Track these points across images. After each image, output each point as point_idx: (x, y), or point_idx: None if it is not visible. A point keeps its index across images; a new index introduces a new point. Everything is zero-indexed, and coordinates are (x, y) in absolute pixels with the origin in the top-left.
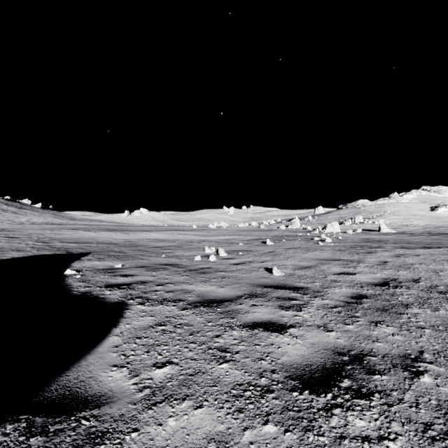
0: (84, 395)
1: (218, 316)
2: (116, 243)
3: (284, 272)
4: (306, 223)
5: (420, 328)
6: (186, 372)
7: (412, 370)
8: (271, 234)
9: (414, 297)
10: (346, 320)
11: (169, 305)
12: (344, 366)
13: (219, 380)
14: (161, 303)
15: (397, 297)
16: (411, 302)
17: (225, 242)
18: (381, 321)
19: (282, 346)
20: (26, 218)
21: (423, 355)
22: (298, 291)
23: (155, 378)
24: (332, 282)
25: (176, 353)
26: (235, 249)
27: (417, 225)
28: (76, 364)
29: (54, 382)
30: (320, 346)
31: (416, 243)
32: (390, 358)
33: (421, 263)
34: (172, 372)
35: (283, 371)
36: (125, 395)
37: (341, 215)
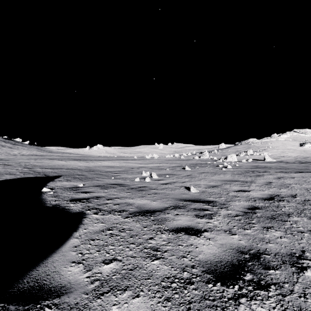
0: (48, 286)
1: (151, 222)
2: (80, 169)
3: (198, 190)
4: (213, 155)
5: (300, 232)
6: (127, 267)
7: (298, 266)
8: (188, 163)
9: (293, 209)
10: (245, 226)
11: (115, 214)
12: (246, 262)
13: (152, 274)
14: (110, 213)
15: (281, 208)
16: (291, 212)
17: (157, 168)
18: (271, 227)
19: (199, 246)
20: (18, 151)
21: (305, 253)
22: (209, 204)
23: (103, 272)
24: (233, 197)
25: (120, 252)
26: (163, 173)
27: (291, 156)
28: (45, 261)
29: (27, 276)
30: (227, 246)
31: (291, 169)
32: (280, 256)
33: (296, 183)
34: (116, 267)
35: (200, 266)
36: (80, 287)
37: (237, 149)
